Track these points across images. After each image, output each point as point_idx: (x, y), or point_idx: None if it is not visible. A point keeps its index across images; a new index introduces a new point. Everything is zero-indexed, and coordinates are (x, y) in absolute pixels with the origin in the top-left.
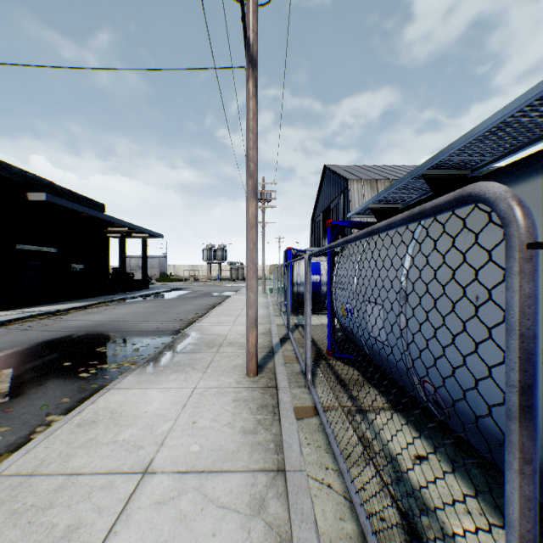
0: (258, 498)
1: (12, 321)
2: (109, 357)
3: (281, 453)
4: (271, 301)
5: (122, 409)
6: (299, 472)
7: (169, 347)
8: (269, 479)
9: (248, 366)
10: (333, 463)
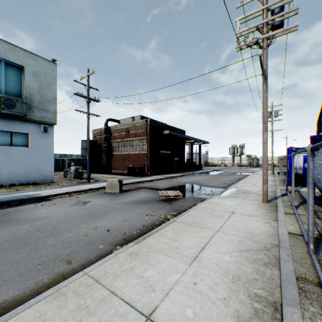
0: (267, 222)
1: (162, 178)
2: (202, 192)
3: (276, 218)
4: (277, 179)
5: (218, 202)
6: (282, 221)
7: (225, 191)
8: (271, 220)
9: (262, 198)
10: (296, 223)
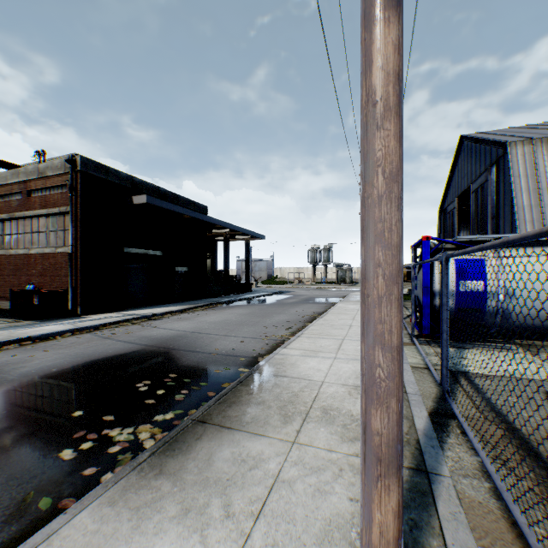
0: None
1: (106, 325)
2: (137, 406)
3: None
4: None
5: None
6: None
7: (219, 404)
8: None
9: None
10: None
